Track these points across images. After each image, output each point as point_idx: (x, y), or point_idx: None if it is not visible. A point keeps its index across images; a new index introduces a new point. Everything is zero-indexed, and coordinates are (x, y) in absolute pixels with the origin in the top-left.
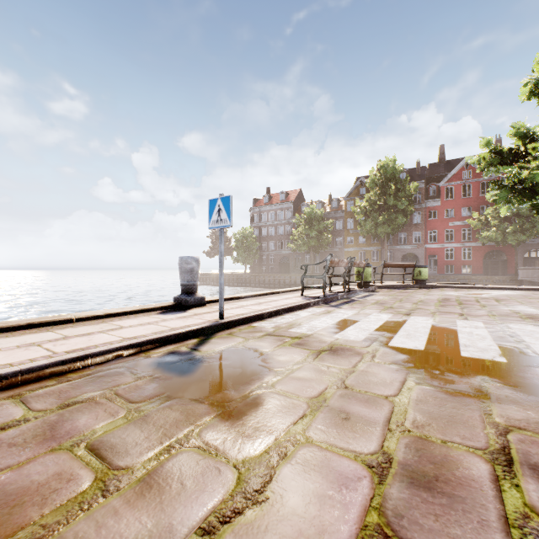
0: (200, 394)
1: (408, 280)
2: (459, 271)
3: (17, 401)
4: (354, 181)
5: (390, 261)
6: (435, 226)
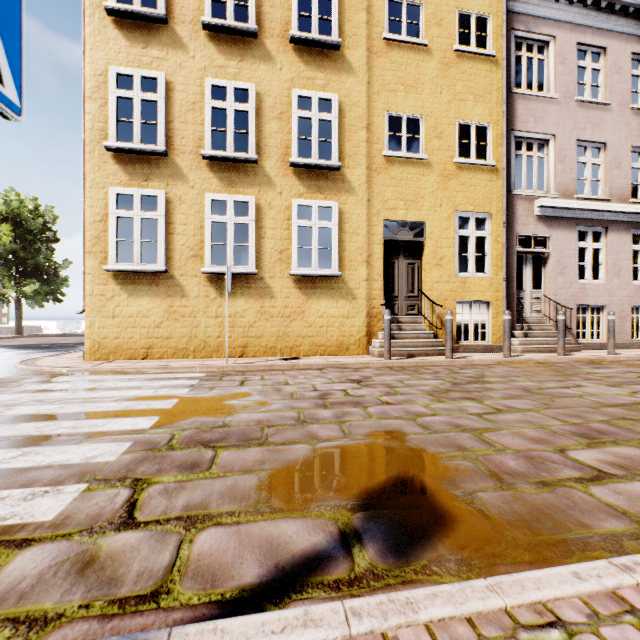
0: (407, 450)
1: None
2: None
3: (633, 516)
4: None
5: None
6: None
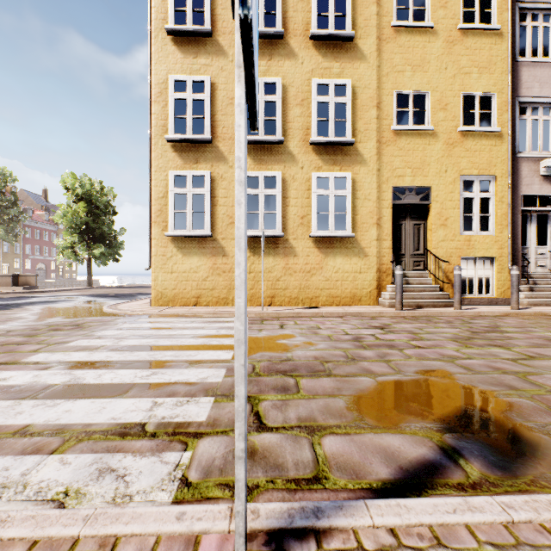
0: (461, 387)
1: None
2: None
3: None
4: None
5: None
6: None
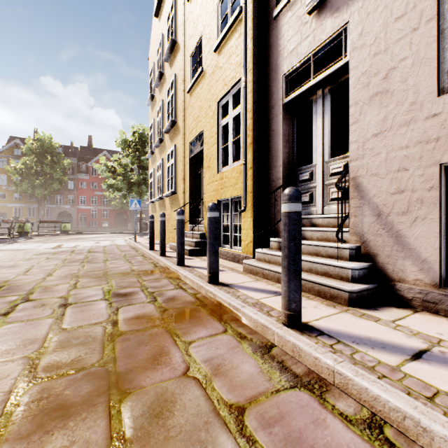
0: None
1: (58, 230)
2: (101, 225)
3: None
4: (8, 139)
5: (47, 217)
6: (85, 193)
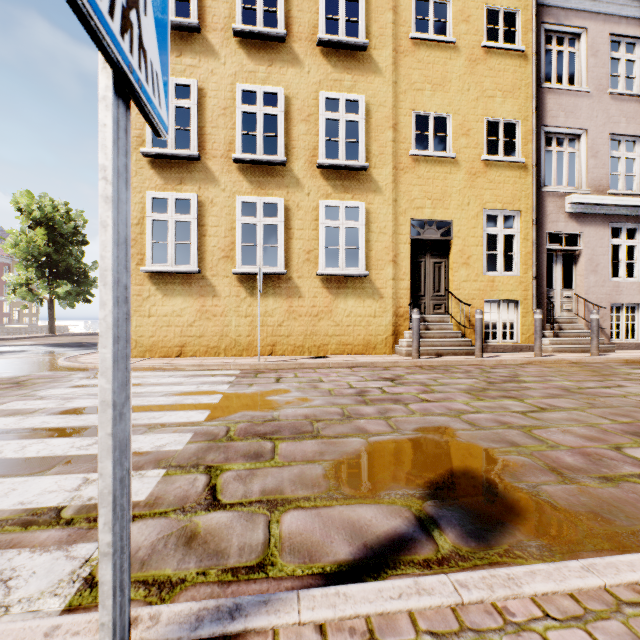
0: (459, 445)
1: None
2: None
3: None
4: None
5: None
6: None
